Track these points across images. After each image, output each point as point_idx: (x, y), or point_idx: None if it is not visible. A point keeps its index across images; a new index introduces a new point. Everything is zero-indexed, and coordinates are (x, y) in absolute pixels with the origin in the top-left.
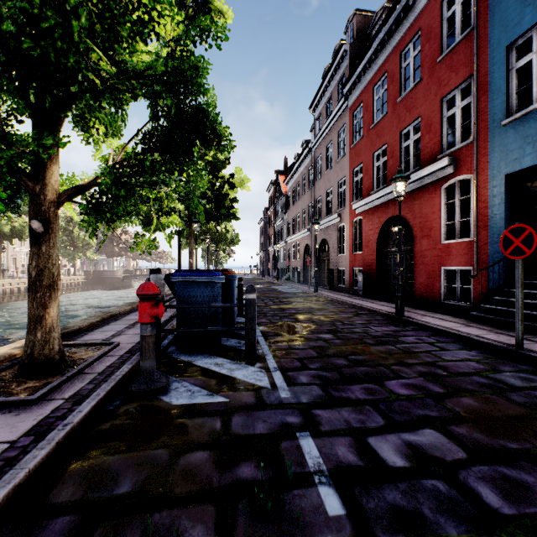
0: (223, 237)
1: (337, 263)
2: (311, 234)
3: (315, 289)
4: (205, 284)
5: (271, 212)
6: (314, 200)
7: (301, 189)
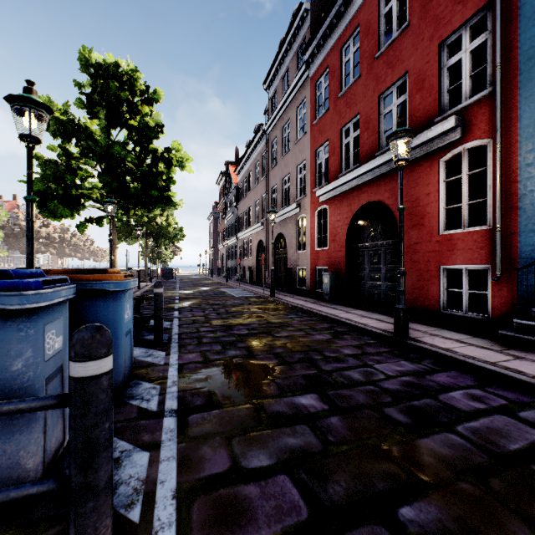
0: (164, 230)
1: (296, 261)
2: (265, 228)
3: (272, 292)
4: None
5: (221, 206)
6: (268, 189)
7: (254, 178)
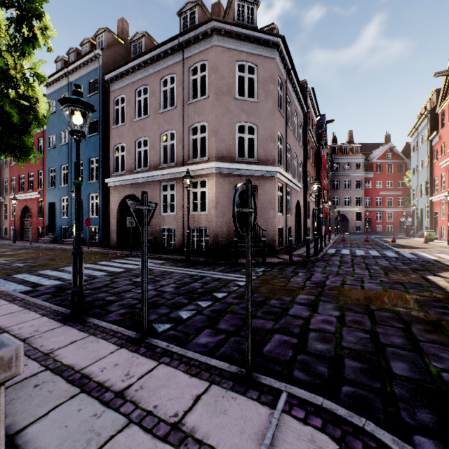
0: None
1: (3, 224)
2: None
3: None
4: None
5: None
6: None
7: None
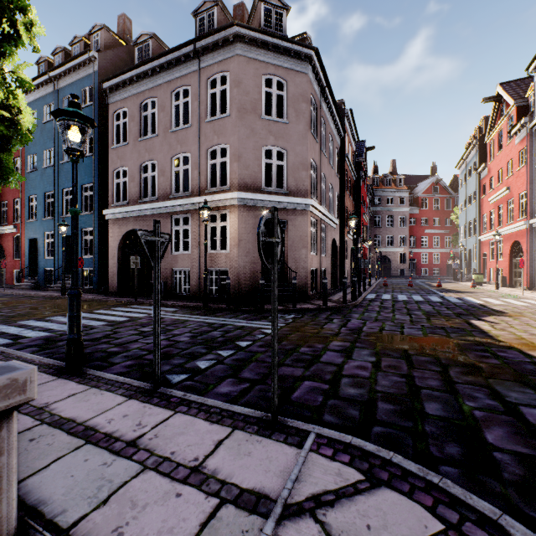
0: None
1: None
2: None
3: None
4: None
5: None
6: None
7: None
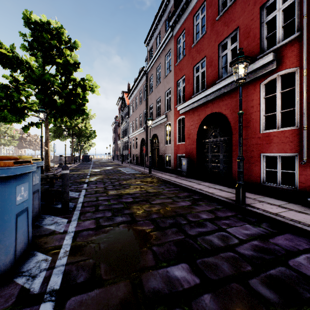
0: (83, 132)
1: (165, 150)
2: (146, 131)
3: (150, 170)
4: None
5: (119, 118)
6: (147, 107)
7: (139, 100)
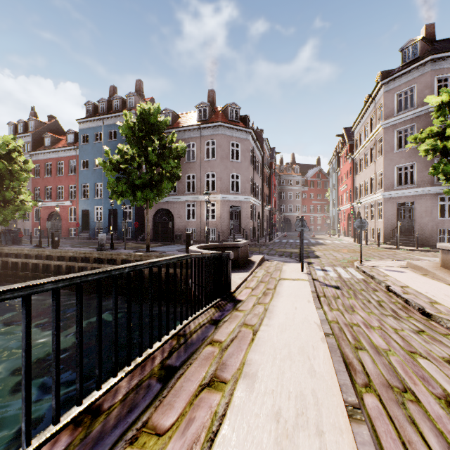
0: None
1: (24, 225)
2: None
3: None
4: (18, 232)
5: None
6: None
7: None
